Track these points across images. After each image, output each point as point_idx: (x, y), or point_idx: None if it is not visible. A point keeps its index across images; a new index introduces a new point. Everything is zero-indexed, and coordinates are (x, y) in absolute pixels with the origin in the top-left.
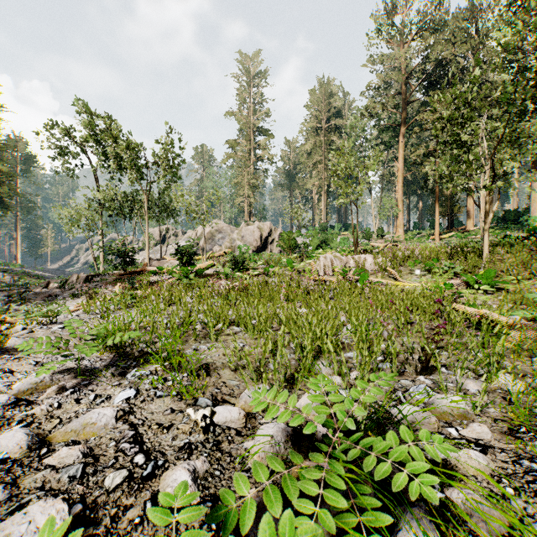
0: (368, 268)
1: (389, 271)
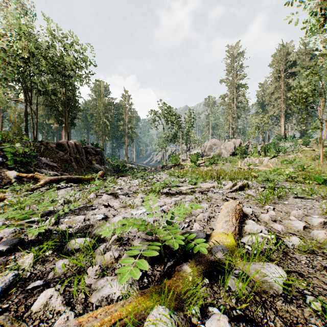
0: (264, 163)
1: (269, 164)
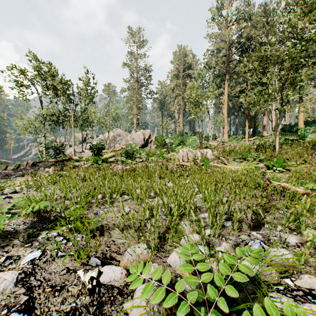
0: (209, 157)
1: (221, 159)
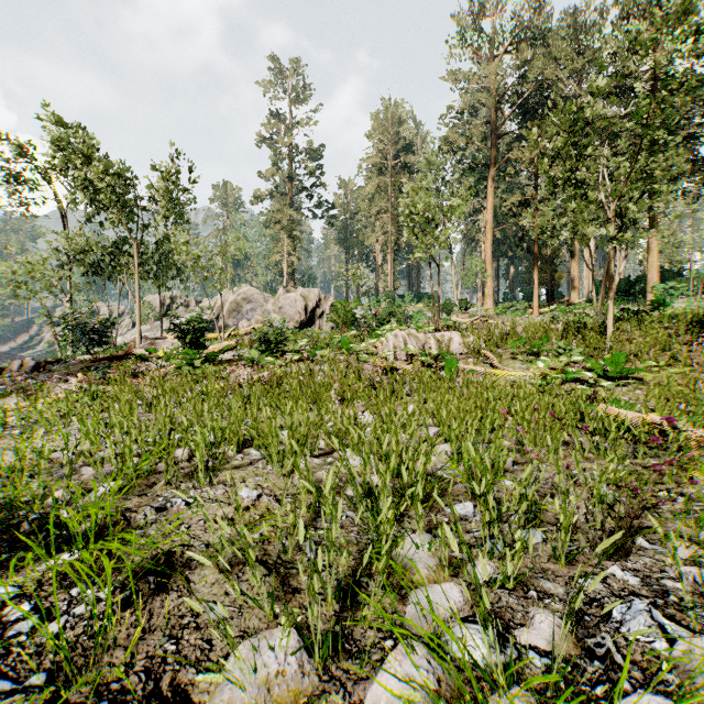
0: (455, 351)
1: (485, 355)
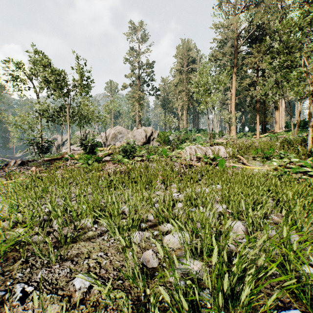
0: (222, 156)
1: (239, 158)
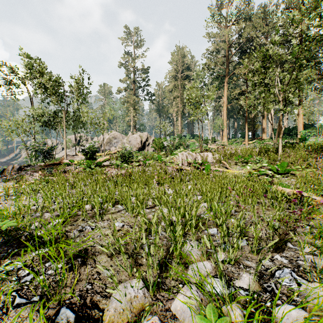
0: (209, 161)
1: (223, 163)
